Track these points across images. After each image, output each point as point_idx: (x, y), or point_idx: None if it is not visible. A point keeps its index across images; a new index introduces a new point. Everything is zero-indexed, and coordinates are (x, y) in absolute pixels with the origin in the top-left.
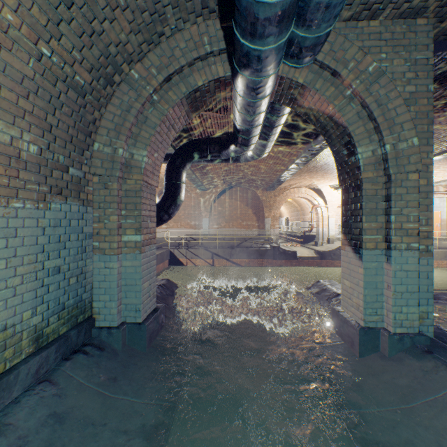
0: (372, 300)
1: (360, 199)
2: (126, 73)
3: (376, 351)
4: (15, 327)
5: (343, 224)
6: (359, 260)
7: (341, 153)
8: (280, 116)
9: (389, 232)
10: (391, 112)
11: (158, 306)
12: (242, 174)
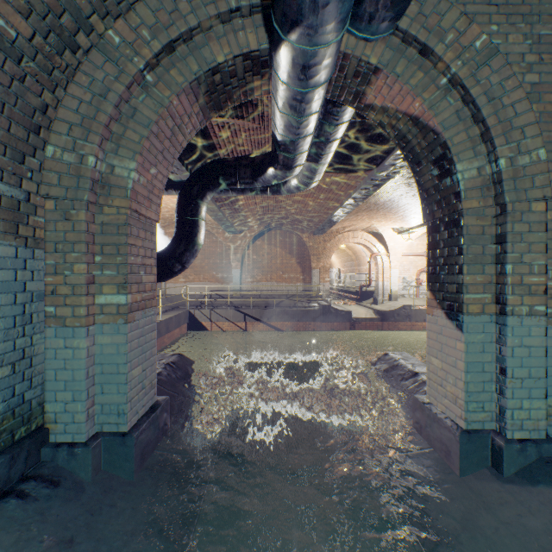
0: (477, 390)
1: (459, 240)
2: (100, 34)
3: (485, 466)
4: None
5: (429, 277)
6: (457, 331)
7: (429, 174)
8: (338, 125)
9: (503, 289)
10: (507, 110)
11: (159, 400)
12: (283, 212)
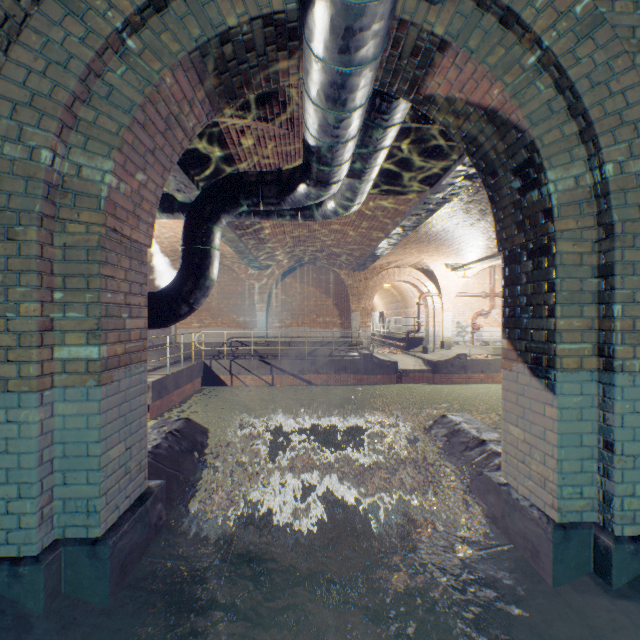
0: (574, 470)
1: (550, 272)
2: None
3: (585, 572)
4: None
5: (507, 321)
6: (547, 392)
7: (508, 186)
8: (387, 128)
9: (609, 337)
10: (616, 99)
11: (152, 487)
12: (317, 243)
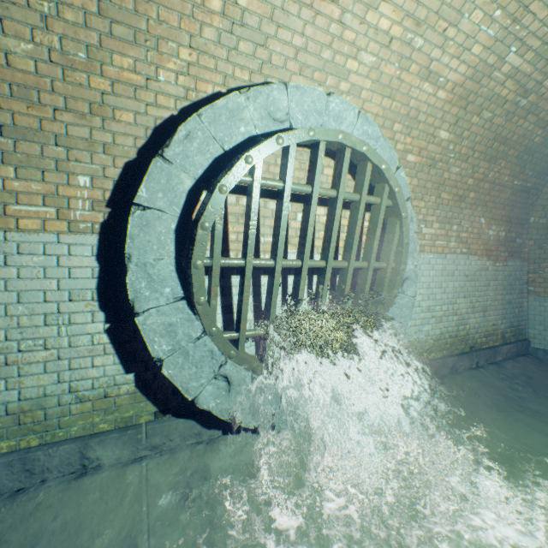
0: None
1: None
2: None
3: None
4: (495, 326)
5: None
6: None
7: None
8: None
9: None
10: None
11: None
12: None
